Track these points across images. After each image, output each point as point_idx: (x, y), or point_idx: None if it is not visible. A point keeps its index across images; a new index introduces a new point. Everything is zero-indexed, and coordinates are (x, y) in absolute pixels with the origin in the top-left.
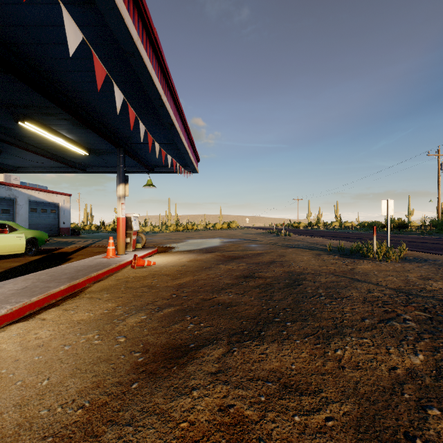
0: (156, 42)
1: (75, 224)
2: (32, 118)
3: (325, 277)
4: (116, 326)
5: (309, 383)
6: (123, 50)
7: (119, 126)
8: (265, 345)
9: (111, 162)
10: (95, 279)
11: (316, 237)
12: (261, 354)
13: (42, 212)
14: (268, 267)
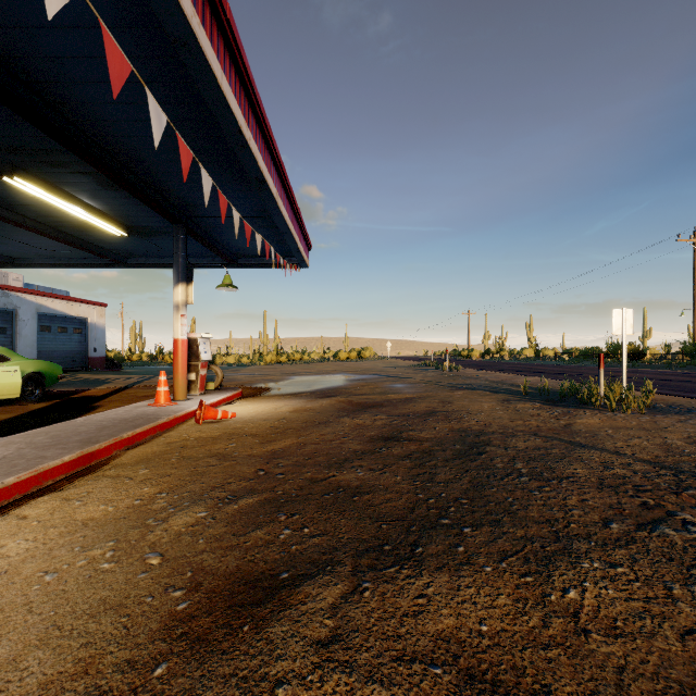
0: (230, 29)
1: (116, 352)
2: (28, 170)
3: (524, 440)
4: (150, 532)
5: (519, 670)
6: (168, 36)
7: (175, 185)
8: (425, 576)
9: (166, 249)
10: (129, 442)
11: (500, 371)
12: (419, 598)
13: (60, 333)
14: (425, 422)
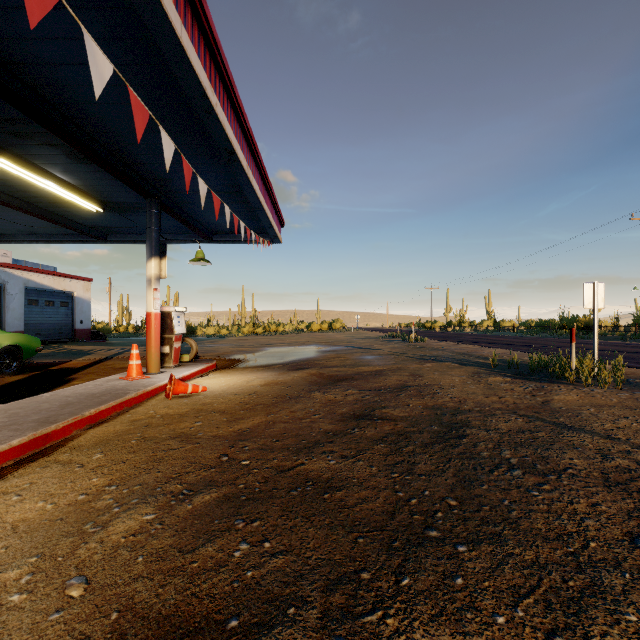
0: None
1: (104, 324)
2: None
3: (505, 421)
4: (83, 543)
5: None
6: None
7: (145, 158)
8: (418, 633)
9: (143, 225)
10: (92, 420)
11: (464, 343)
12: None
13: (47, 306)
14: (398, 398)
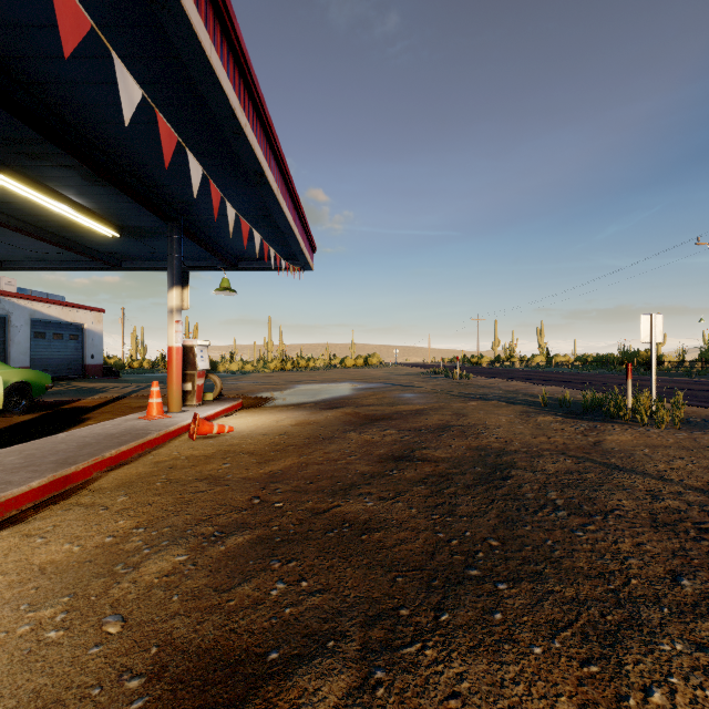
0: None
1: (117, 359)
2: (5, 163)
3: (553, 462)
4: (115, 584)
5: None
6: None
7: (167, 180)
8: (456, 662)
9: (162, 251)
10: (112, 462)
11: (513, 380)
12: (450, 700)
13: (55, 339)
14: (439, 438)
